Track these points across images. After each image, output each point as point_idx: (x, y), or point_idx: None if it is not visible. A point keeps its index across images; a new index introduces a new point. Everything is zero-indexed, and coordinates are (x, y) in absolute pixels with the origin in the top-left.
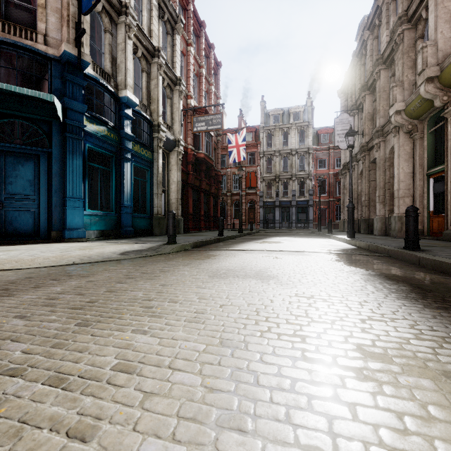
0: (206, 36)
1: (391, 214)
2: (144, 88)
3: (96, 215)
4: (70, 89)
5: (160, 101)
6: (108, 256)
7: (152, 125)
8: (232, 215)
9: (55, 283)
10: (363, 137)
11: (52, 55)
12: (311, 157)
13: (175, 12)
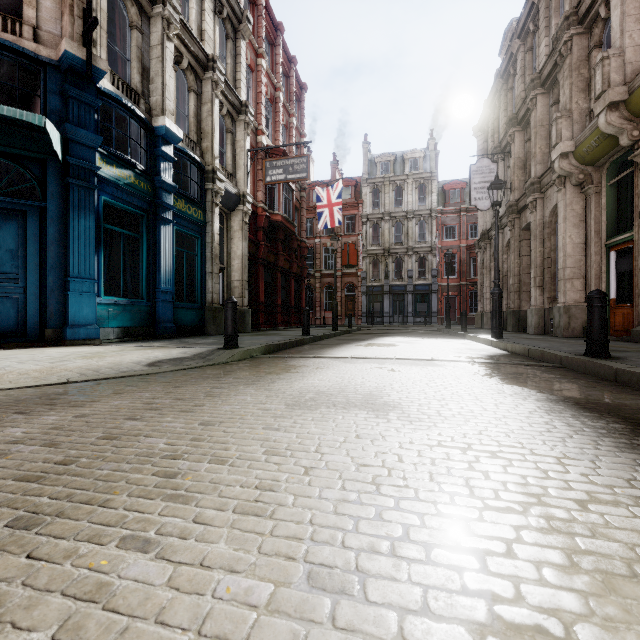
0: (285, 46)
1: (553, 304)
2: (191, 116)
3: (116, 304)
4: (74, 111)
5: (216, 136)
6: (127, 369)
7: (204, 171)
8: (322, 306)
9: (19, 420)
10: (512, 192)
11: (46, 58)
12: (435, 223)
13: (238, 6)
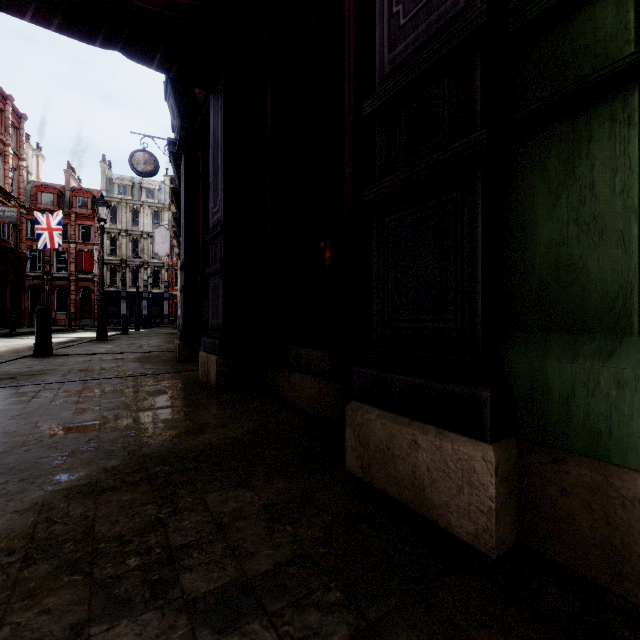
0: None
1: None
2: None
3: None
4: None
5: None
6: None
7: None
8: (53, 307)
9: None
10: None
11: None
12: None
13: None
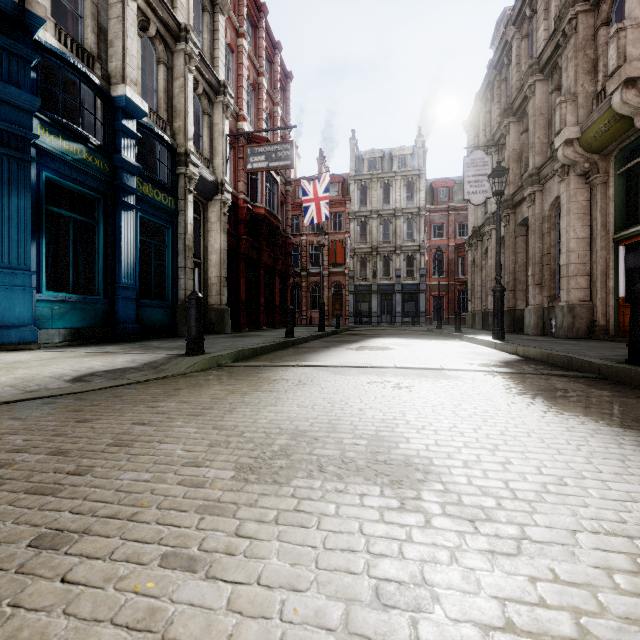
0: (269, 29)
1: (553, 303)
2: (161, 91)
3: (63, 301)
4: (3, 65)
5: (189, 115)
6: (37, 387)
7: (176, 154)
8: (308, 305)
9: None
10: (507, 186)
11: None
12: (423, 221)
13: None
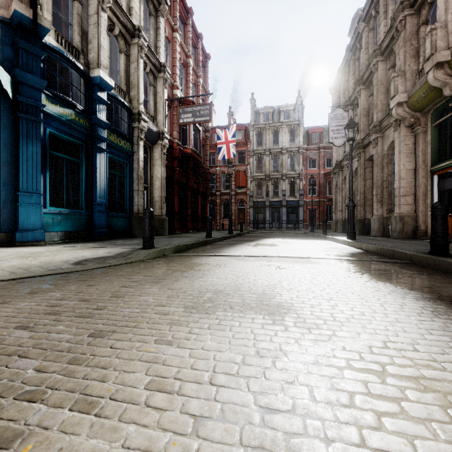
0: (194, 25)
1: (390, 214)
2: (122, 71)
3: (60, 213)
4: (23, 60)
5: (141, 87)
6: (55, 267)
7: (132, 114)
8: (221, 216)
9: None
10: (359, 133)
11: None
12: (302, 156)
13: None
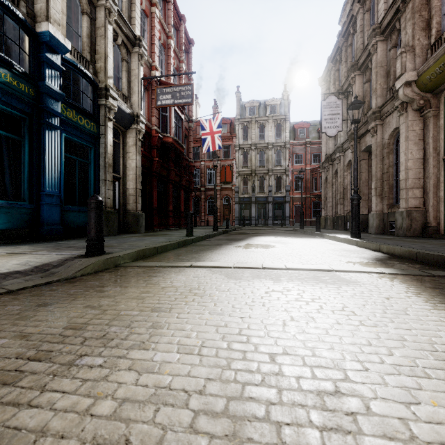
0: (176, 5)
1: (392, 209)
2: (84, 36)
3: None
4: None
5: (109, 58)
6: None
7: (97, 88)
8: (206, 212)
9: None
10: None
11: None
12: (288, 152)
13: None
